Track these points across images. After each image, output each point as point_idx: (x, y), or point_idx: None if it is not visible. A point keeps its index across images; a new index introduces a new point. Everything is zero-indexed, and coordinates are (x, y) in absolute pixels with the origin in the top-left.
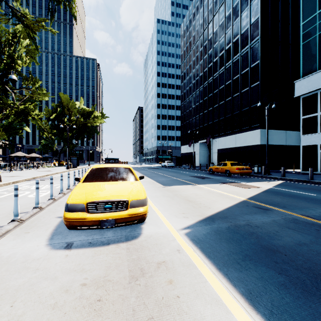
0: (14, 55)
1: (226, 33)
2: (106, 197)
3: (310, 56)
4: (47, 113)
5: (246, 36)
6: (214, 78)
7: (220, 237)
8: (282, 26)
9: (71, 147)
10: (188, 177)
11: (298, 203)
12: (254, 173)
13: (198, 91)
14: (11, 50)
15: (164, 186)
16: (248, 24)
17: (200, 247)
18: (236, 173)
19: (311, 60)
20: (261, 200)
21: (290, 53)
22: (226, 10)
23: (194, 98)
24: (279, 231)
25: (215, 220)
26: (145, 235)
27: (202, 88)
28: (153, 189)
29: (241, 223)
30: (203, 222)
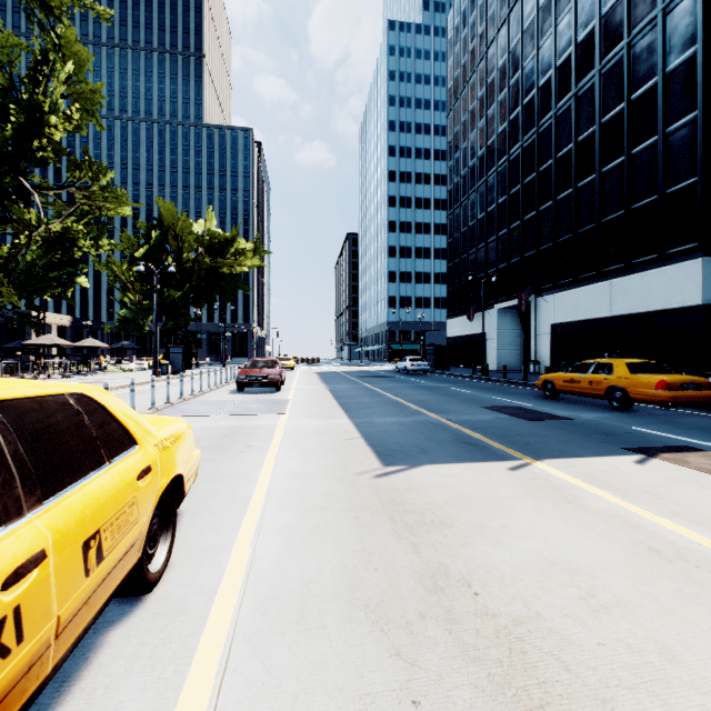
0: (43, 106)
1: None
2: None
3: None
4: (129, 244)
5: None
6: (540, 131)
7: None
8: None
9: (183, 325)
10: (477, 411)
11: None
12: None
13: (493, 174)
14: (38, 95)
15: (381, 471)
16: None
17: None
18: (656, 402)
19: None
20: None
21: None
22: None
23: (483, 193)
24: None
25: None
26: None
27: (506, 164)
28: (322, 499)
29: None
30: None
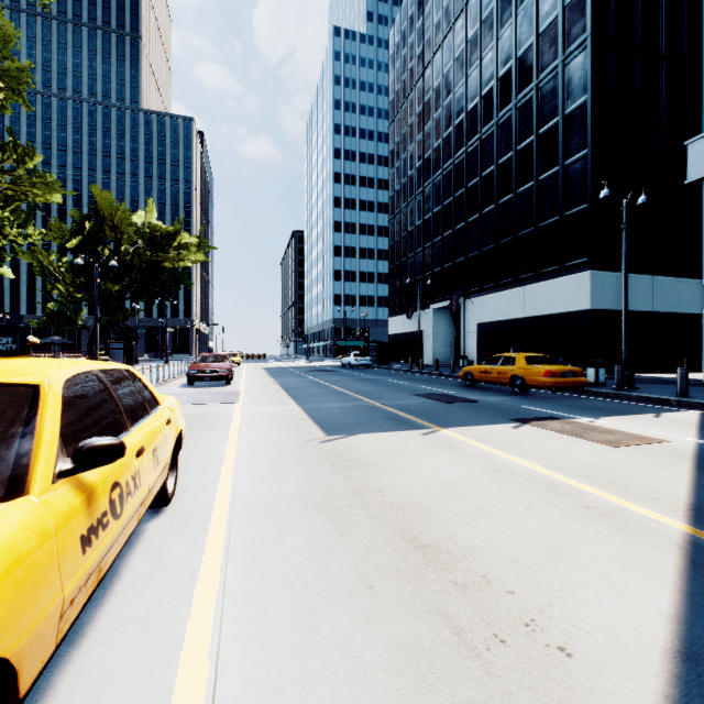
0: None
1: (499, 37)
2: None
3: None
4: (60, 233)
5: (552, 37)
6: (469, 151)
7: None
8: (642, 12)
9: (121, 319)
10: (407, 397)
11: None
12: None
13: (429, 186)
14: None
15: (325, 439)
16: (557, 7)
17: None
18: (544, 387)
19: None
20: None
21: (663, 80)
22: None
23: (421, 202)
24: None
25: None
26: None
27: (440, 177)
28: (280, 456)
29: None
30: None
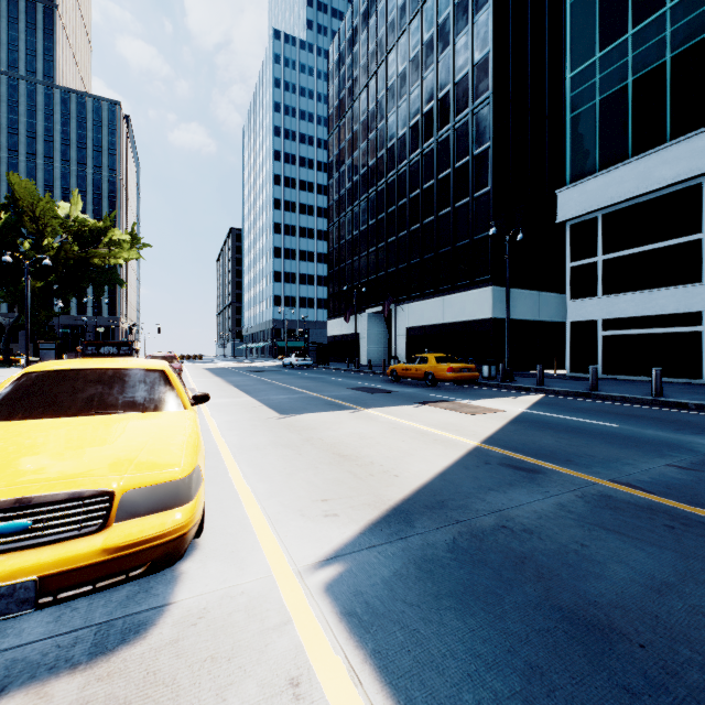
0: None
1: (424, 78)
2: (10, 489)
3: (585, 142)
4: None
5: (465, 88)
6: (399, 173)
7: (437, 588)
8: (532, 79)
9: (45, 318)
10: (342, 390)
11: (593, 449)
12: (481, 378)
13: (365, 200)
14: None
15: (281, 417)
16: (469, 64)
17: (376, 647)
18: (448, 380)
19: (587, 151)
20: (513, 446)
21: (547, 135)
22: (425, 29)
23: (358, 214)
24: (587, 542)
25: (414, 520)
26: (179, 613)
27: (375, 193)
28: (251, 426)
29: (484, 525)
30: (382, 531)
